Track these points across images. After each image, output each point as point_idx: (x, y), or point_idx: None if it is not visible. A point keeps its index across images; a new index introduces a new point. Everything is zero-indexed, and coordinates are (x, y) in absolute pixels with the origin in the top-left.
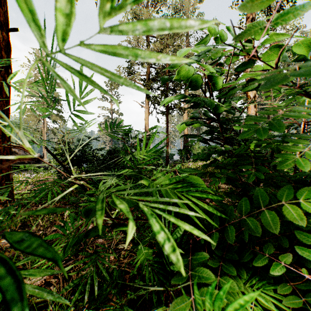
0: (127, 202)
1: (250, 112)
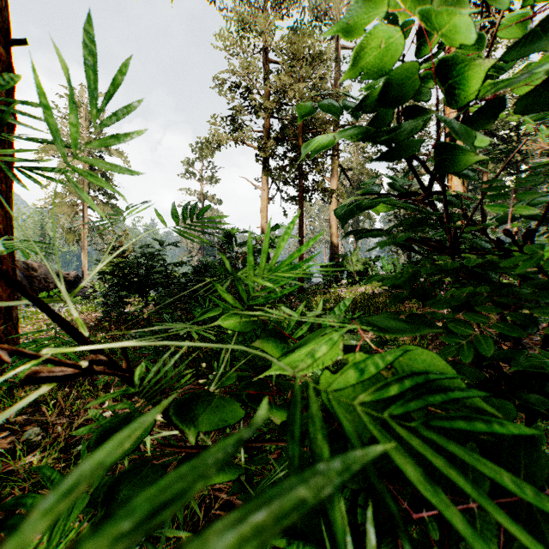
0: (220, 400)
1: None
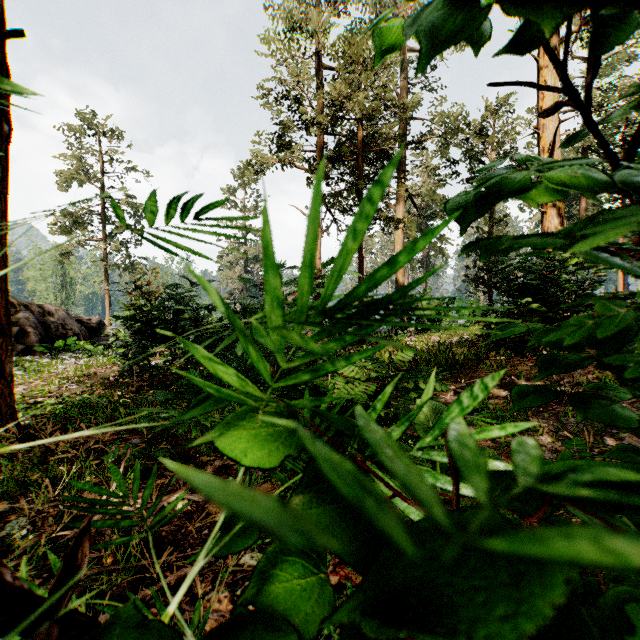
0: None
1: (549, 224)
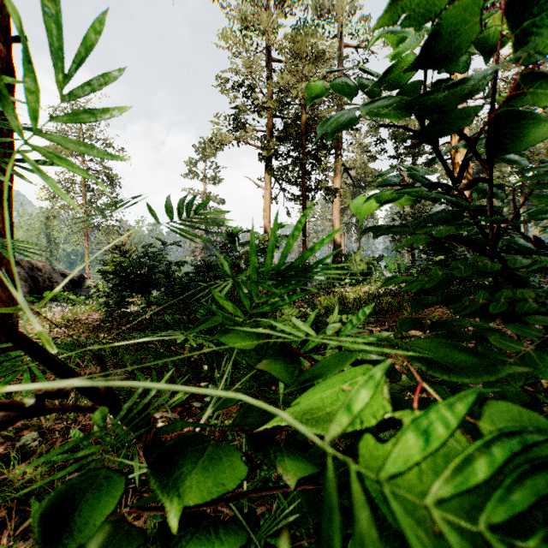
0: (216, 440)
1: None
